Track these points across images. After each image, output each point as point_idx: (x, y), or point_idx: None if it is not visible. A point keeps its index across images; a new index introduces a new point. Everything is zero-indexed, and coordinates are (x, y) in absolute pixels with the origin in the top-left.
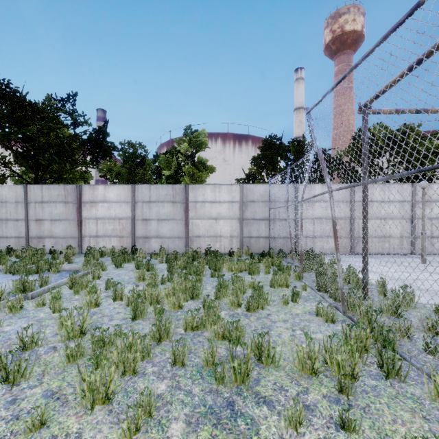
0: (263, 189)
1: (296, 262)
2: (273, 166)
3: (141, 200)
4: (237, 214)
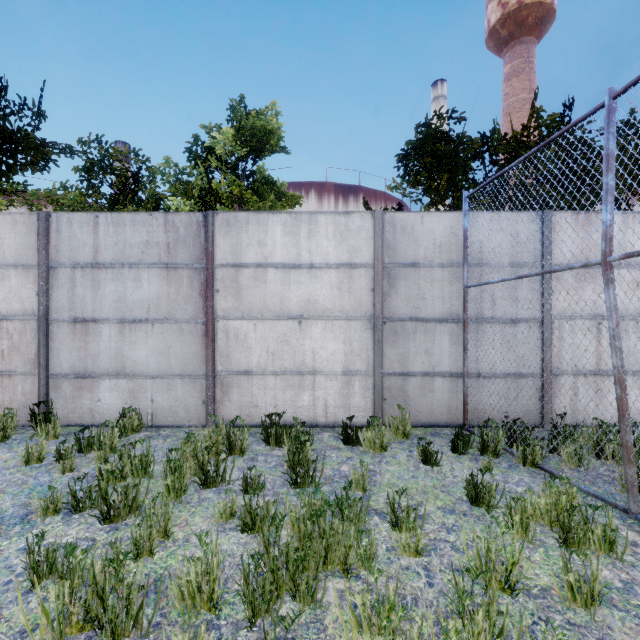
0: (443, 227)
1: (619, 492)
2: (452, 179)
3: (69, 261)
4: (366, 303)
